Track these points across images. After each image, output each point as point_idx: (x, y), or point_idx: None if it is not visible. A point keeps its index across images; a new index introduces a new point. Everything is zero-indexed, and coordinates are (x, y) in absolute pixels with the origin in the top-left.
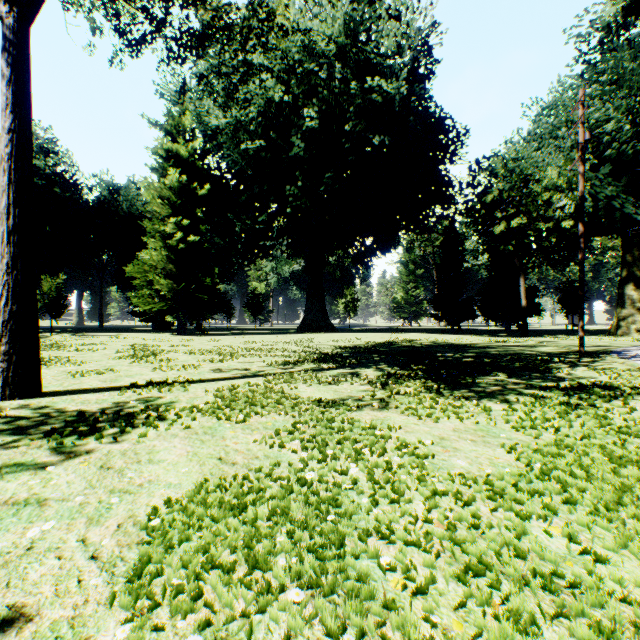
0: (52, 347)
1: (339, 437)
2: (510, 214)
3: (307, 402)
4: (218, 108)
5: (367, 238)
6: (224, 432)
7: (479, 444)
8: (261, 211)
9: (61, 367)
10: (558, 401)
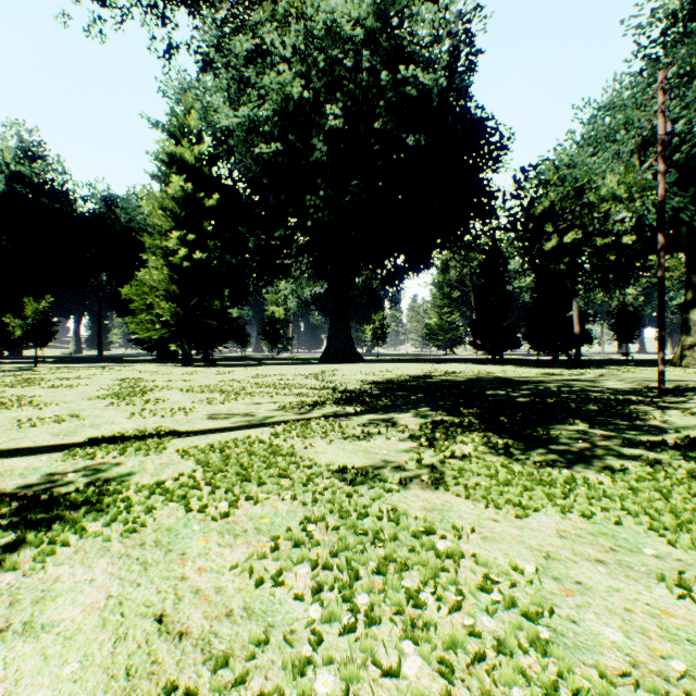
0: (25, 382)
1: (376, 555)
2: (562, 228)
3: (326, 473)
4: (229, 108)
5: (398, 256)
6: (188, 541)
7: (616, 572)
8: (278, 225)
9: (15, 411)
10: (685, 471)
